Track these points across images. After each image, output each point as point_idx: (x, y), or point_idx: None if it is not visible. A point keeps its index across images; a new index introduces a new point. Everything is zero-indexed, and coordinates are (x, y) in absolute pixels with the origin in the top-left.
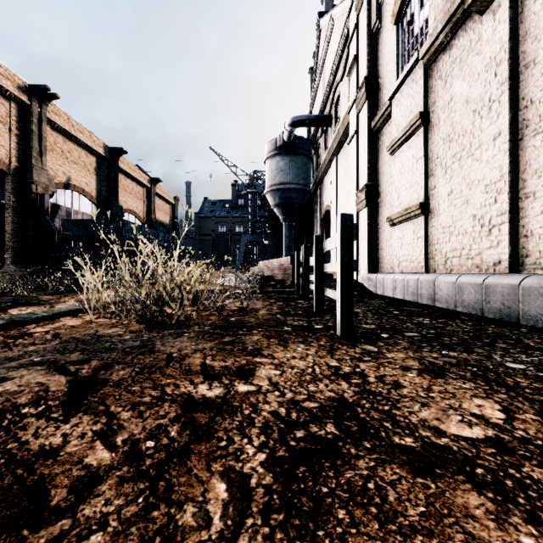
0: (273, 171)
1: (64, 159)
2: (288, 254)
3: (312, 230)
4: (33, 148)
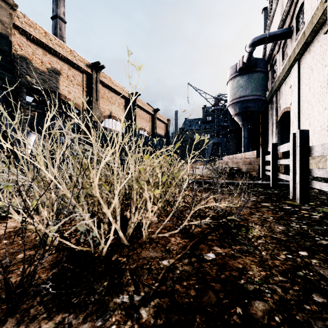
0: (234, 89)
1: (108, 102)
2: (246, 150)
3: (267, 131)
4: (93, 97)
